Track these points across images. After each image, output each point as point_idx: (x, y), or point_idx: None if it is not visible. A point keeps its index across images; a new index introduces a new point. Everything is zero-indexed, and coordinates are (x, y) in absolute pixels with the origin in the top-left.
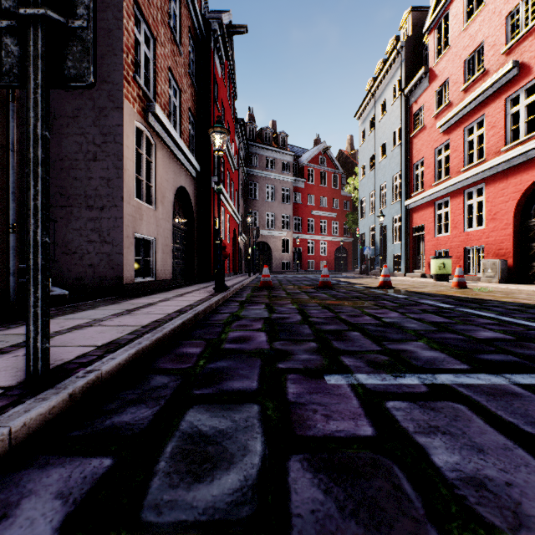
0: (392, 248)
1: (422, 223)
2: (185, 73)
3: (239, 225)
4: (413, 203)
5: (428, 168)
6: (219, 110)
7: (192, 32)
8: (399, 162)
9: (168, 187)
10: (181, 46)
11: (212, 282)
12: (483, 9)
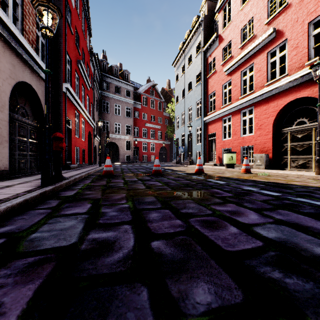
0: (195, 147)
1: (214, 132)
2: None
3: (94, 129)
4: (209, 119)
5: (218, 97)
6: (72, 33)
7: None
8: (200, 93)
9: (1, 76)
10: None
11: None
12: None
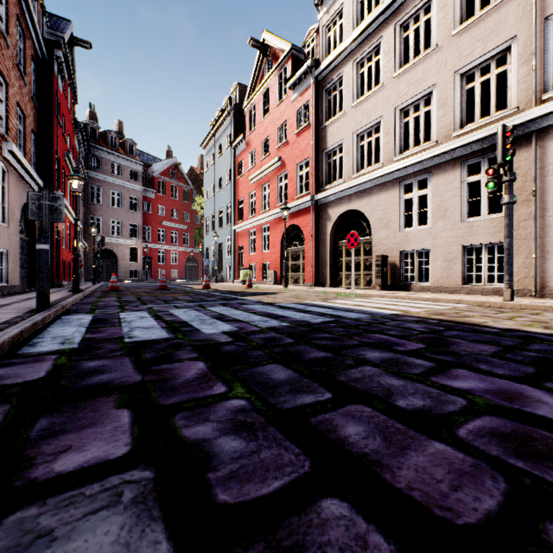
0: (226, 261)
1: (243, 244)
2: (29, 98)
3: (80, 232)
4: (238, 229)
5: (246, 206)
6: (61, 126)
7: (35, 57)
8: (230, 196)
9: (17, 206)
10: (26, 76)
11: (59, 288)
12: (270, 116)
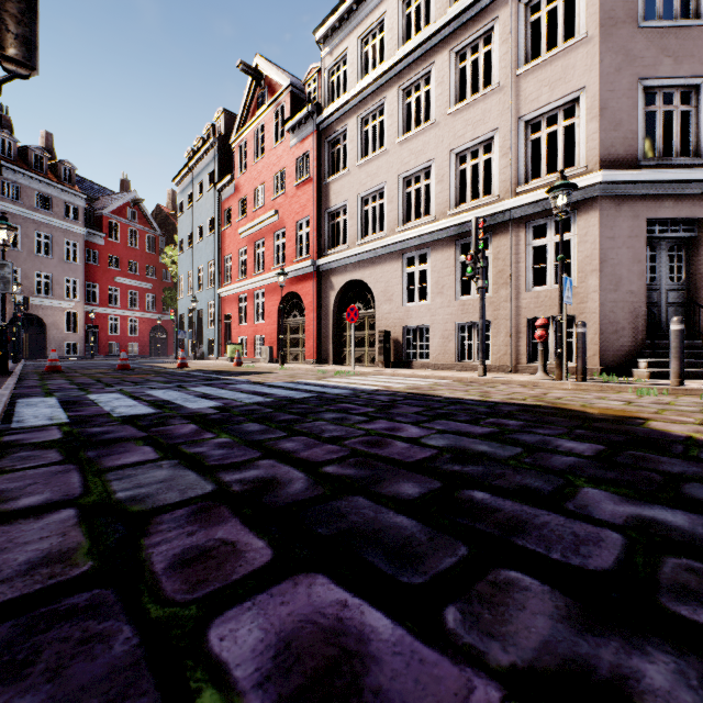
0: (208, 333)
1: (231, 312)
2: None
3: None
4: (224, 293)
5: (234, 264)
6: None
7: None
8: (214, 251)
9: None
10: None
11: None
12: (264, 159)
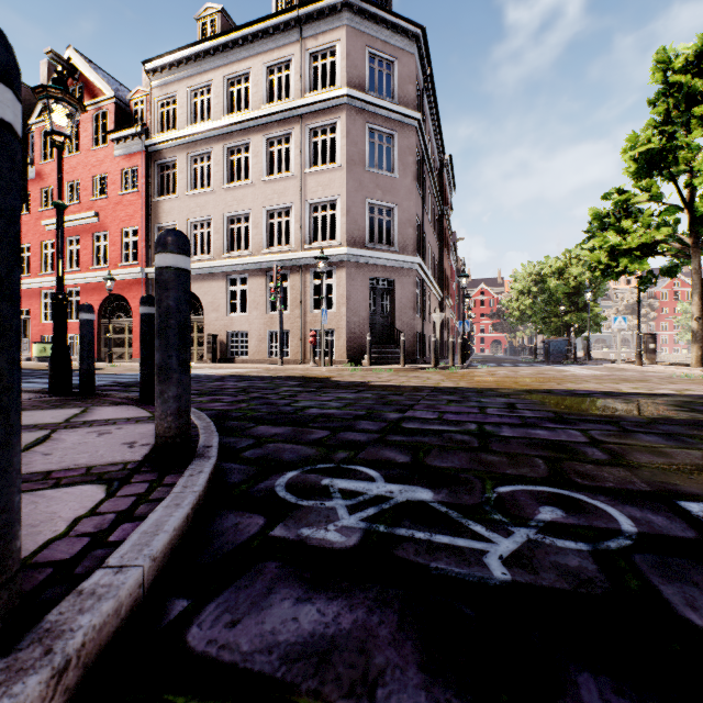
0: None
1: (29, 308)
2: None
3: None
4: None
5: (35, 256)
6: None
7: None
8: None
9: None
10: None
11: None
12: (80, 156)
